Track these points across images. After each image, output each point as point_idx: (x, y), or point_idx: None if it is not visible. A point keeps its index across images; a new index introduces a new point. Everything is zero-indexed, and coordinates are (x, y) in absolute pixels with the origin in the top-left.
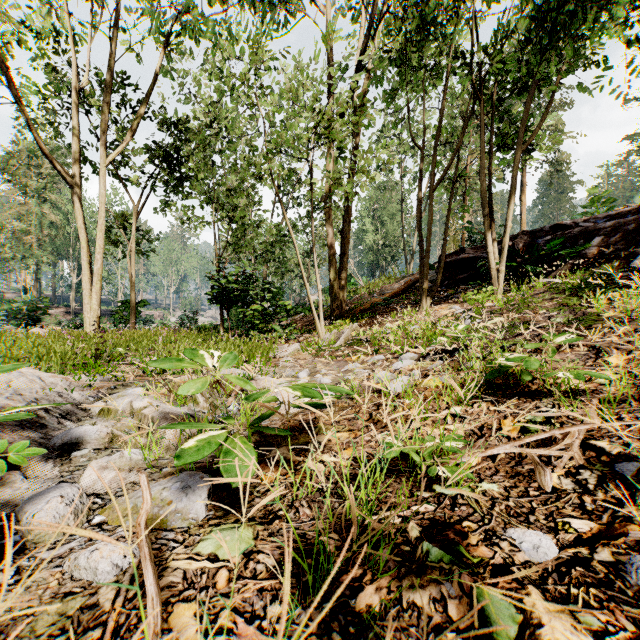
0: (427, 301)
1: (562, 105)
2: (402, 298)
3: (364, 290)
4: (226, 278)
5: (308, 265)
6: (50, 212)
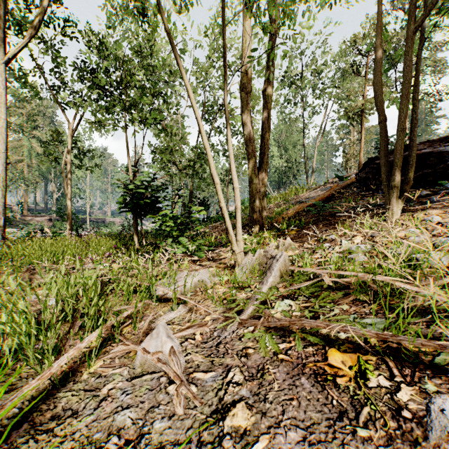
0: (397, 206)
1: (443, 43)
2: (335, 204)
3: (277, 199)
4: (136, 184)
5: (227, 181)
6: (37, 145)
